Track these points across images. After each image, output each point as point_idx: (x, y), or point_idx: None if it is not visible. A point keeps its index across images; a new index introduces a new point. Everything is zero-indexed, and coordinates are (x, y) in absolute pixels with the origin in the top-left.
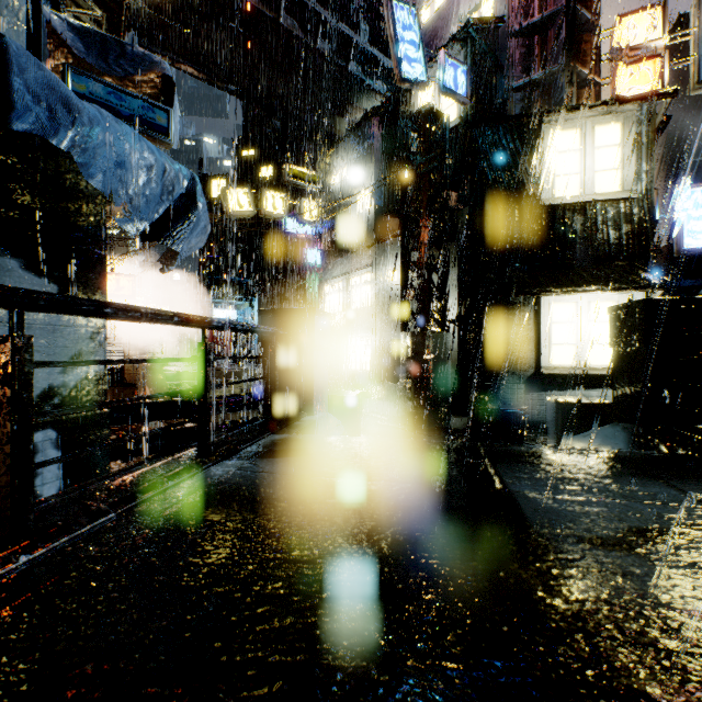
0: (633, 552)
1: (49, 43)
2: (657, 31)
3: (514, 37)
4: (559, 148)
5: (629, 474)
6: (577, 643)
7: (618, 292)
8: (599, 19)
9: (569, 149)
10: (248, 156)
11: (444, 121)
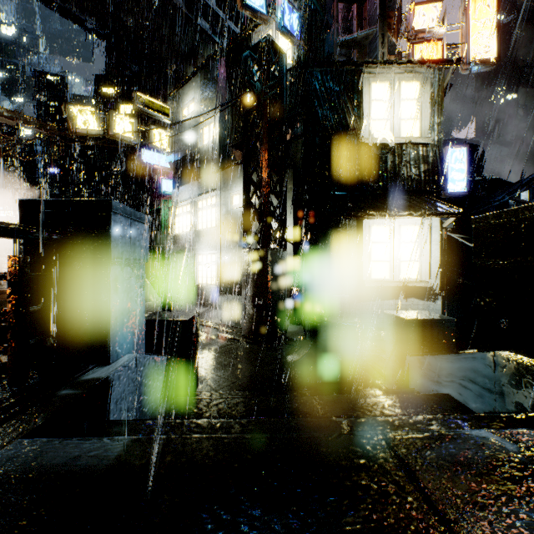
0: None
1: None
2: (439, 20)
3: (338, 1)
4: (375, 97)
5: None
6: None
7: (423, 217)
8: (401, 0)
9: (382, 99)
10: (107, 93)
11: (282, 57)
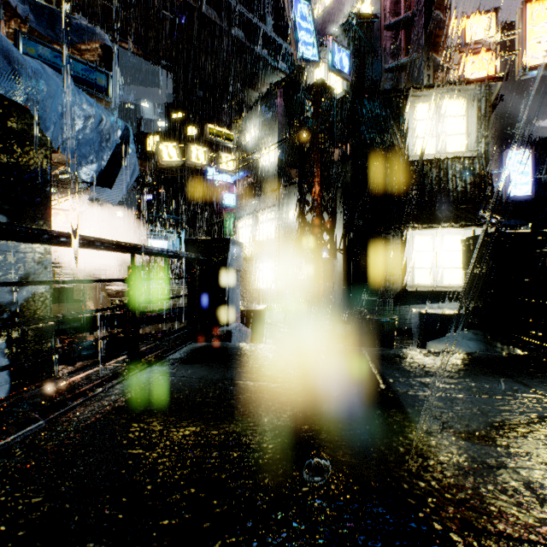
0: (501, 444)
1: (4, 13)
2: (492, 30)
3: (386, 30)
4: (420, 117)
5: (485, 373)
6: (469, 542)
7: (464, 228)
8: (449, 19)
9: (427, 118)
10: (177, 118)
11: (332, 93)
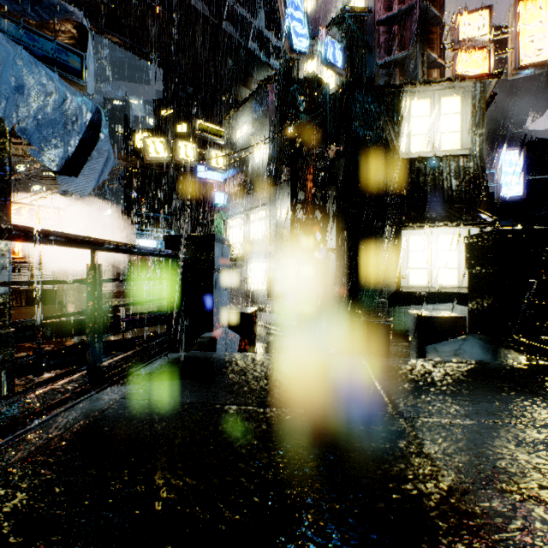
0: None
1: None
2: (485, 28)
3: (380, 25)
4: (414, 114)
5: (507, 389)
6: None
7: (459, 227)
8: (443, 15)
9: (422, 115)
10: (166, 115)
11: (325, 87)
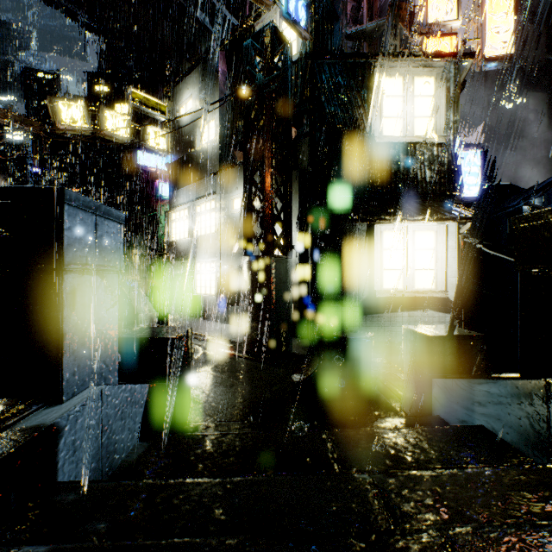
0: None
1: None
2: (453, 13)
3: None
4: (386, 92)
5: None
6: None
7: (440, 222)
8: None
9: (394, 95)
10: (101, 91)
11: (287, 47)
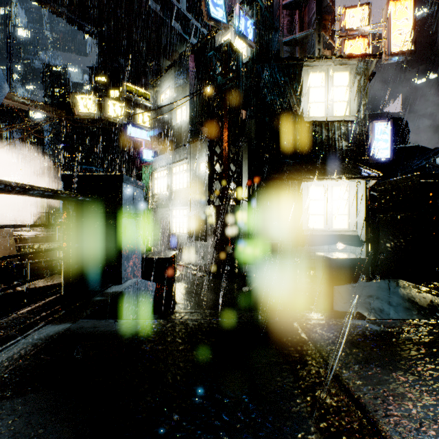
0: None
1: None
2: (365, 20)
3: (283, 9)
4: (312, 84)
5: None
6: None
7: (350, 180)
8: (334, 6)
9: (318, 86)
10: (100, 81)
11: (239, 55)
